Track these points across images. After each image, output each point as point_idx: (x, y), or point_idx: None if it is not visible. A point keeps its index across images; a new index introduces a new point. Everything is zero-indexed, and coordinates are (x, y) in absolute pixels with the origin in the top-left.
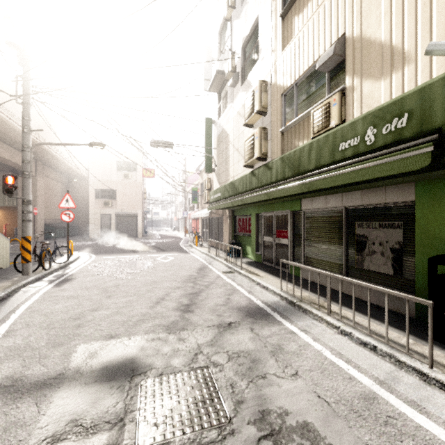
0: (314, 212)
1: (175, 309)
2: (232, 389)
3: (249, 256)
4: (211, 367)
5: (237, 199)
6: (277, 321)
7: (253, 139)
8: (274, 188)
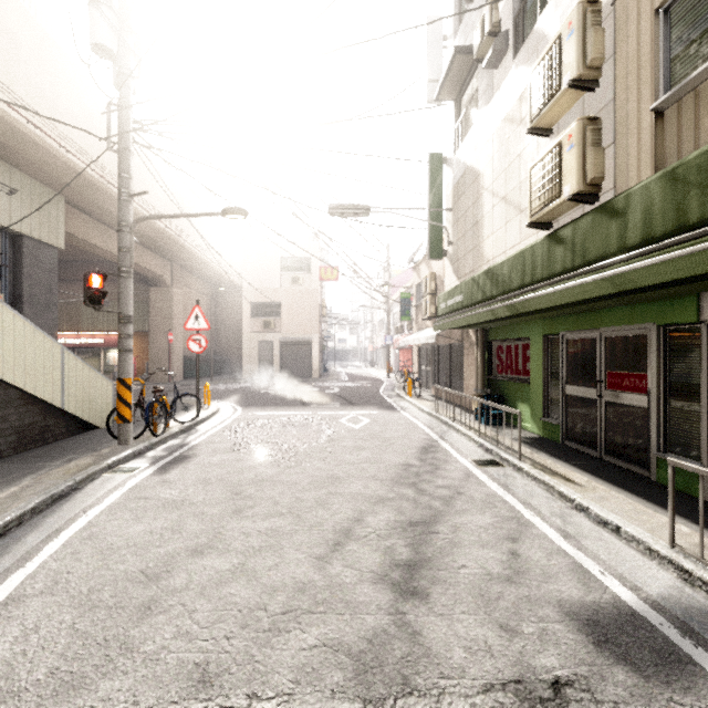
0: None
1: (378, 575)
2: None
3: (527, 426)
4: None
5: (508, 303)
6: None
7: (558, 154)
8: (642, 260)
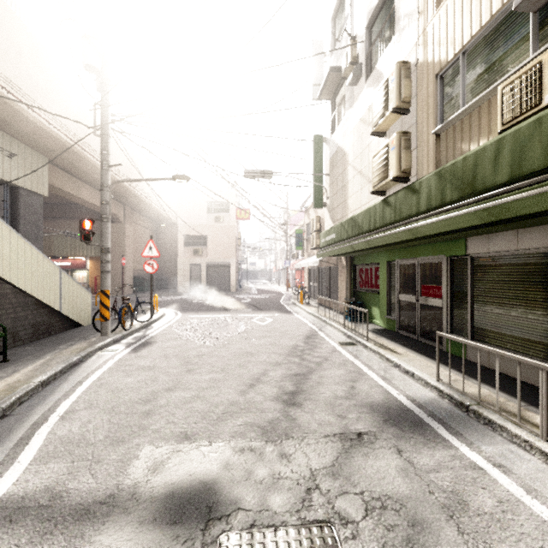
0: (492, 257)
1: (275, 398)
2: None
3: (377, 322)
4: (335, 524)
5: (361, 241)
6: (442, 439)
7: (387, 151)
8: (425, 221)
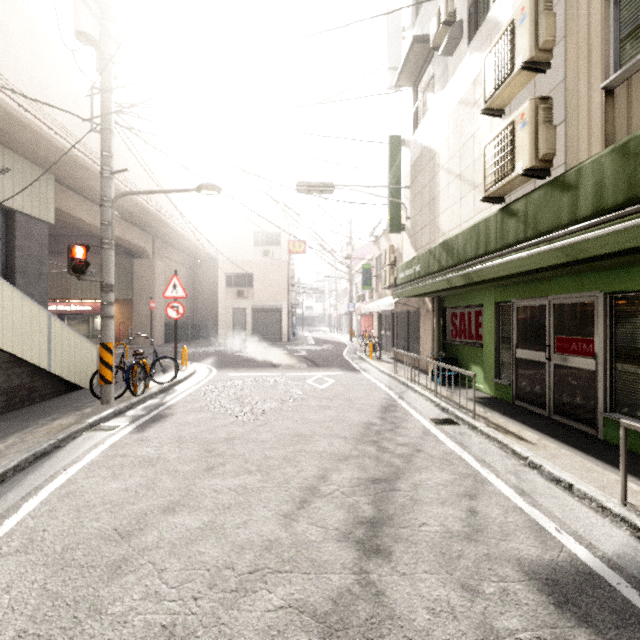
0: None
1: (342, 533)
2: None
3: (479, 386)
4: None
5: (463, 273)
6: None
7: (511, 132)
8: (594, 231)
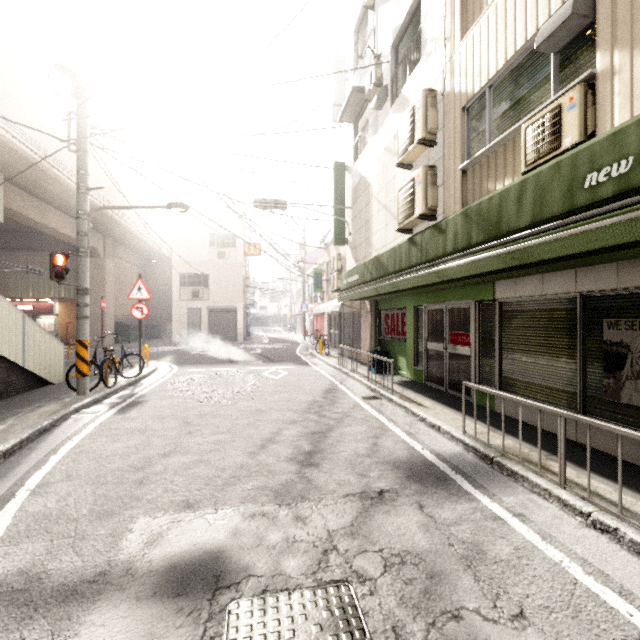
0: (519, 302)
1: (290, 459)
2: (397, 639)
3: (403, 373)
4: (353, 582)
5: (385, 284)
6: (465, 492)
7: (413, 186)
8: (451, 263)
